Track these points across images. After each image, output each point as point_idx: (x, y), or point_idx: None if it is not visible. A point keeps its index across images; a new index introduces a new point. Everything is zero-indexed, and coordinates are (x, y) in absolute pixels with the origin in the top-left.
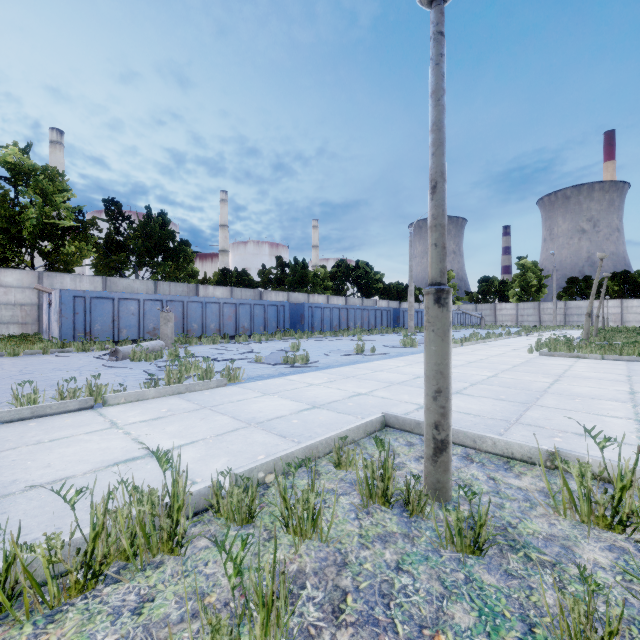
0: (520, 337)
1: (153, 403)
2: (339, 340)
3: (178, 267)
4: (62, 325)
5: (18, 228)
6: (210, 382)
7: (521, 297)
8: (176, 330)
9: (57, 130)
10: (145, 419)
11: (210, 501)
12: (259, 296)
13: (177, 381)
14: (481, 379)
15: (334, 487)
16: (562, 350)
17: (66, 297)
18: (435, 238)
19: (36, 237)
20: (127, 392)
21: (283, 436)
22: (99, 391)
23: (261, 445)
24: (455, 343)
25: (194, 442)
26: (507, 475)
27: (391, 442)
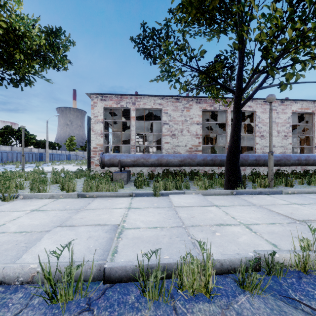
0: None
1: None
2: (8, 166)
3: None
4: None
5: None
6: None
7: None
8: None
9: None
10: None
11: None
12: None
13: None
14: (47, 169)
15: None
16: (79, 165)
17: None
18: (23, 150)
19: None
20: None
21: None
22: None
23: None
24: (55, 165)
25: None
26: None
27: None
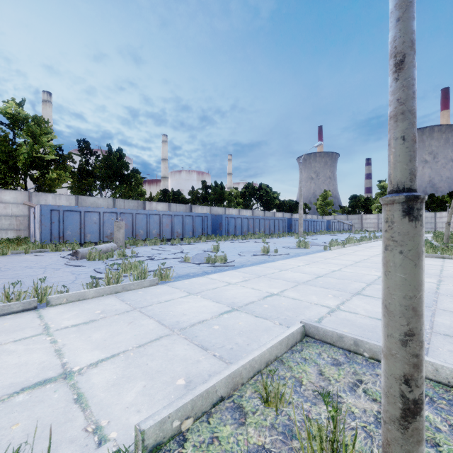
0: None
1: (91, 303)
2: (248, 242)
3: (131, 188)
4: (42, 231)
5: (14, 160)
6: (144, 282)
7: (381, 210)
8: (127, 235)
9: (47, 92)
10: (77, 323)
11: None
12: (189, 209)
13: (116, 281)
14: (373, 279)
15: (265, 442)
16: (429, 252)
17: (45, 210)
18: (402, 129)
19: (28, 167)
20: (69, 293)
21: (204, 348)
22: (45, 292)
23: (181, 361)
24: (338, 245)
25: (114, 356)
26: None
27: (316, 359)
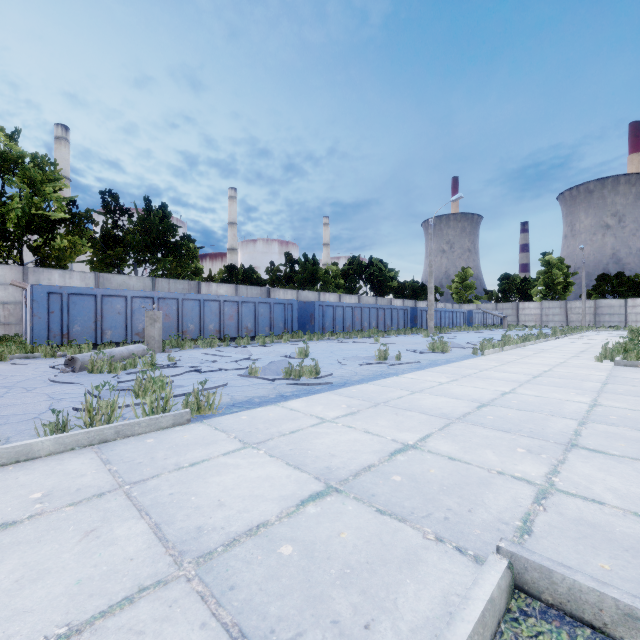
0: (559, 339)
1: (36, 470)
2: (353, 343)
3: (180, 263)
4: (34, 326)
5: (1, 219)
6: (161, 419)
7: (546, 295)
8: (169, 331)
9: (62, 126)
10: None
11: None
12: (266, 294)
13: (106, 418)
14: (583, 410)
15: None
16: None
17: (39, 293)
18: None
19: (23, 230)
20: None
21: None
22: None
23: None
24: (495, 347)
25: None
26: None
27: None
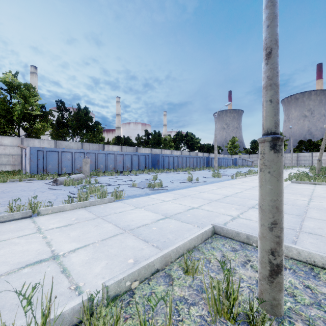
0: None
1: (68, 213)
2: (178, 173)
3: (94, 135)
4: (31, 165)
5: (11, 115)
6: (104, 199)
7: None
8: (92, 168)
9: (34, 66)
10: (59, 226)
11: (81, 319)
12: (136, 150)
13: (85, 199)
14: None
15: (185, 295)
16: (305, 180)
17: (33, 151)
18: (270, 95)
19: (20, 120)
20: (53, 207)
21: (146, 241)
22: (36, 206)
23: (131, 249)
24: (242, 175)
25: (86, 246)
26: (318, 283)
27: (220, 247)
